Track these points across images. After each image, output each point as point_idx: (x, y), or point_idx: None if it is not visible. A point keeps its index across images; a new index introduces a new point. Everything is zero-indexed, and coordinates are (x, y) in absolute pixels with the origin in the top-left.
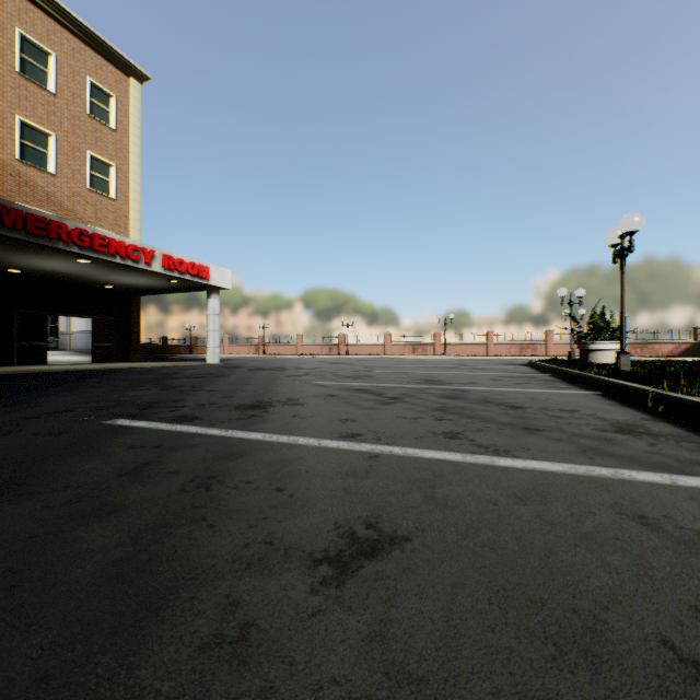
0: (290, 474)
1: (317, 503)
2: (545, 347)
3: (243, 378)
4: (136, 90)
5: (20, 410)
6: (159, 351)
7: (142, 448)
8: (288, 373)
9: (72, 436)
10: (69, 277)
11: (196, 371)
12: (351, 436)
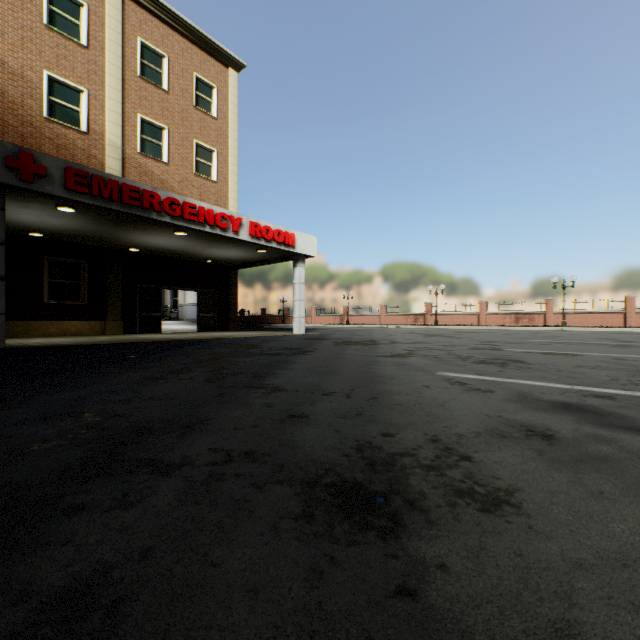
0: None
1: None
2: None
3: (327, 359)
4: (233, 79)
5: None
6: (258, 321)
7: None
8: (384, 350)
9: None
10: (177, 253)
11: (277, 343)
12: None
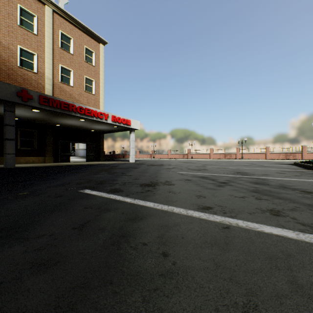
0: (171, 238)
1: (195, 276)
2: (301, 154)
3: (144, 169)
4: (102, 48)
5: (49, 183)
6: (111, 157)
7: (90, 209)
8: (164, 167)
9: (62, 198)
10: (77, 127)
11: (124, 165)
12: (205, 209)
